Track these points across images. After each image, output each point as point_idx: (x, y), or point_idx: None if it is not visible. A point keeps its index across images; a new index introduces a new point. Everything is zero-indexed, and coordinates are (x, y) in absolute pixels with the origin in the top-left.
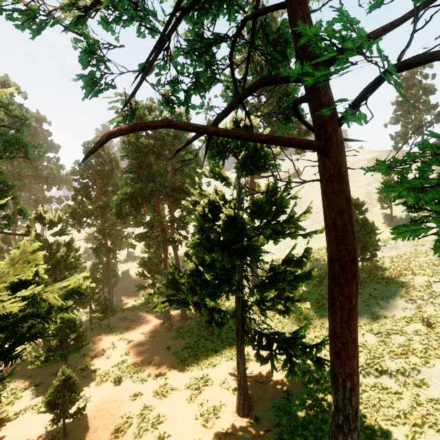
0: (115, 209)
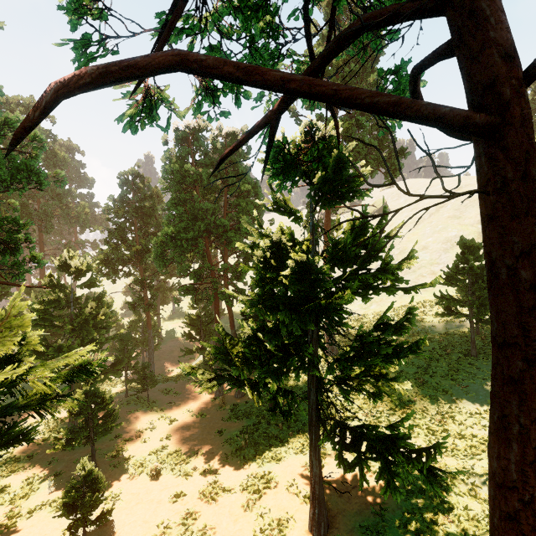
0: (154, 254)
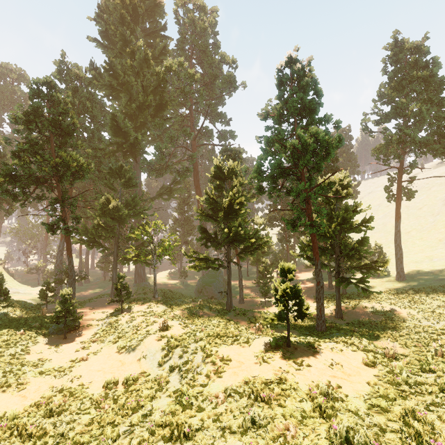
0: (287, 217)
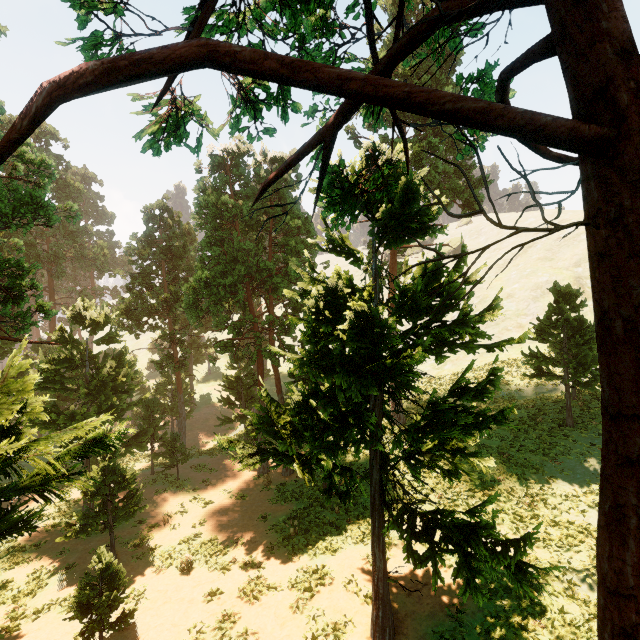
0: (185, 304)
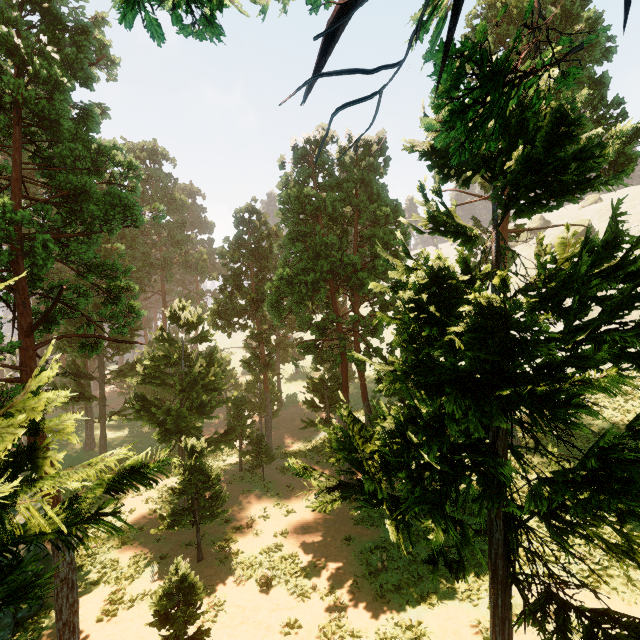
0: (267, 303)
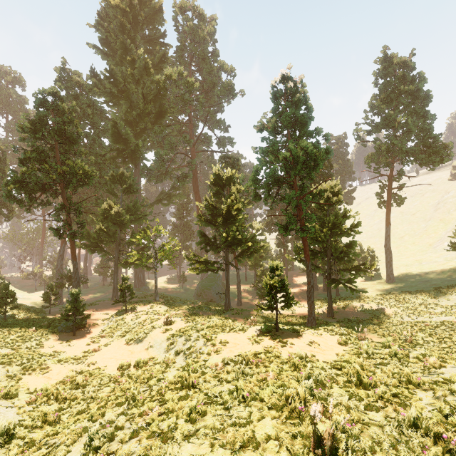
0: (284, 222)
